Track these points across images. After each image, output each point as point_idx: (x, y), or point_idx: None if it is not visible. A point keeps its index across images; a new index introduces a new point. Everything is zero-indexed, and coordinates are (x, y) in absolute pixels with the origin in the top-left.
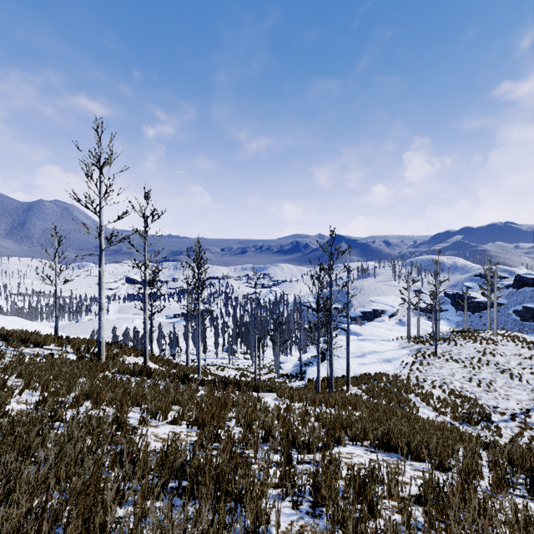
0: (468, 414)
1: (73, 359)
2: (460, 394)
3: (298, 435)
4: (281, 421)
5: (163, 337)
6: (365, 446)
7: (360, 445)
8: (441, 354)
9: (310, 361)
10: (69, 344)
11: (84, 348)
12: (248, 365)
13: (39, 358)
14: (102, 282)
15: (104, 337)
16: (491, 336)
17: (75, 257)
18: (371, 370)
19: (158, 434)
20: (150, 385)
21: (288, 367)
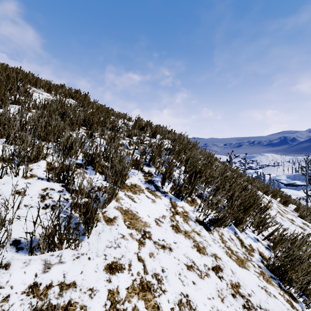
0: None
1: None
2: None
3: None
4: None
5: None
6: None
7: None
8: None
9: None
10: None
11: None
12: None
13: None
14: None
15: None
16: None
17: None
18: None
19: None
20: None
21: None
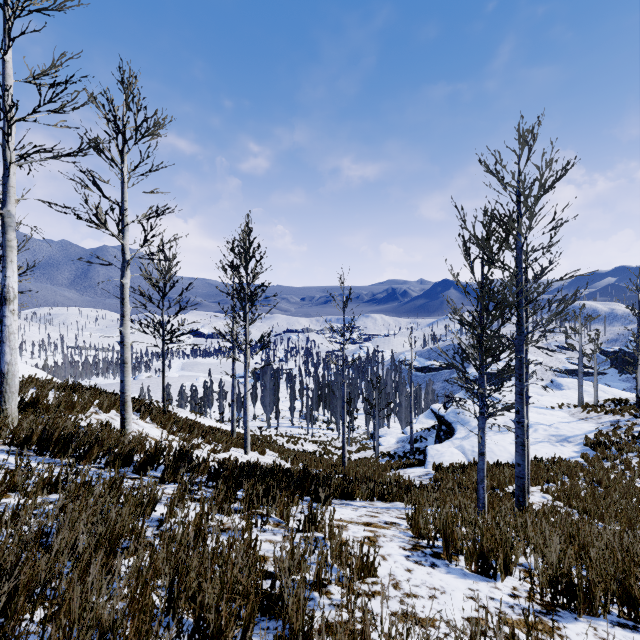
0: None
1: None
2: None
3: None
4: None
5: (224, 397)
6: None
7: None
8: None
9: (422, 436)
10: None
11: None
12: (332, 438)
13: None
14: (7, 241)
15: (14, 363)
16: None
17: None
18: (542, 455)
19: None
20: (35, 484)
21: (389, 443)
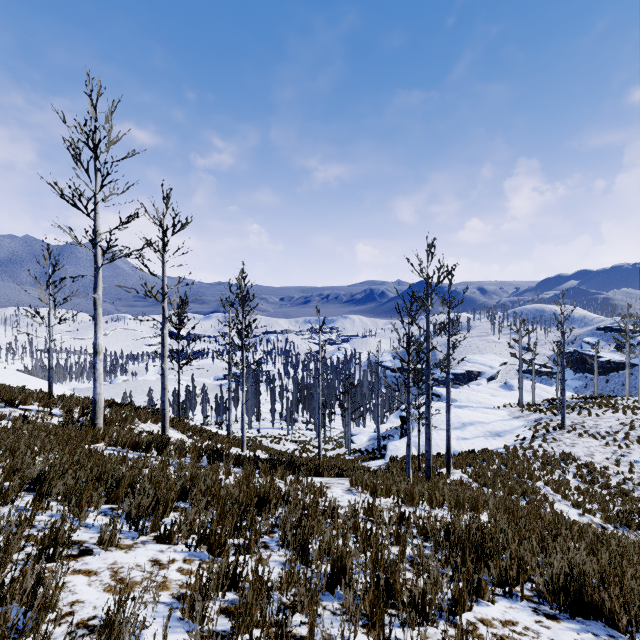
0: (626, 513)
1: (54, 423)
2: (606, 482)
3: (400, 585)
4: (361, 539)
5: (207, 401)
6: (527, 600)
7: (516, 595)
8: (571, 426)
9: (390, 434)
10: (60, 403)
11: (79, 409)
12: (311, 438)
13: (5, 421)
14: (98, 314)
15: (101, 393)
16: (634, 404)
17: (62, 279)
18: (476, 447)
19: (122, 568)
20: (156, 464)
21: (361, 441)
